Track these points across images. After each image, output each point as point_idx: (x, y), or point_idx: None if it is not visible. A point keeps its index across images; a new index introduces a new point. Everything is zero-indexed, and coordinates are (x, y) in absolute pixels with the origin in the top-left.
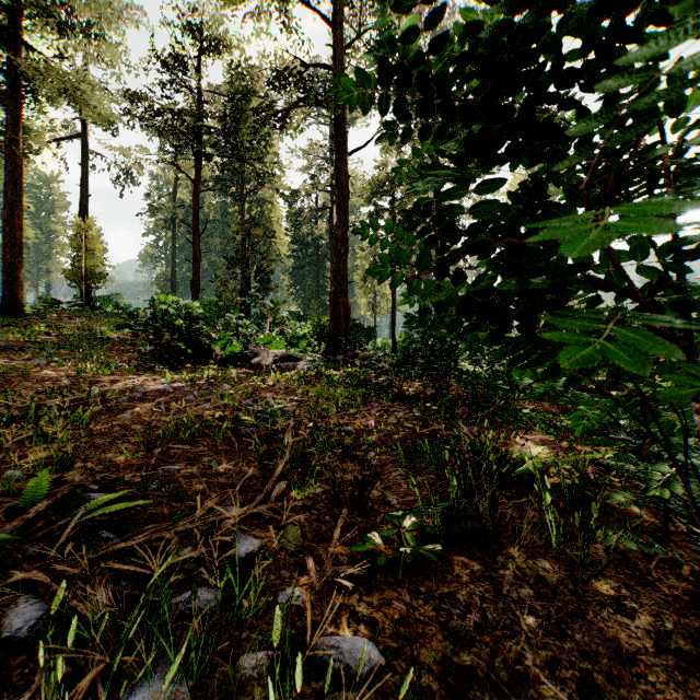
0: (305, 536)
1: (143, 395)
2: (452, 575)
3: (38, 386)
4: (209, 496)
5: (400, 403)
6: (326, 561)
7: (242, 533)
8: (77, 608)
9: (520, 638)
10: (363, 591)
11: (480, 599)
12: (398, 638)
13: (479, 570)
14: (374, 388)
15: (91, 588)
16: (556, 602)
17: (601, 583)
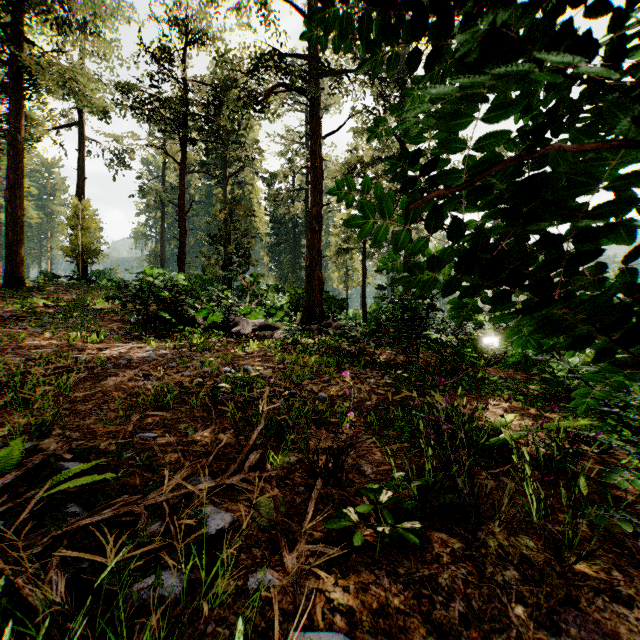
0: (278, 510)
1: (128, 362)
2: (431, 555)
3: (30, 353)
4: (183, 465)
5: (372, 369)
6: (299, 539)
7: (214, 505)
8: (28, 598)
9: (510, 631)
10: (339, 573)
11: (463, 583)
12: (377, 631)
13: (460, 548)
14: (347, 356)
15: (46, 574)
16: (544, 586)
17: (588, 563)
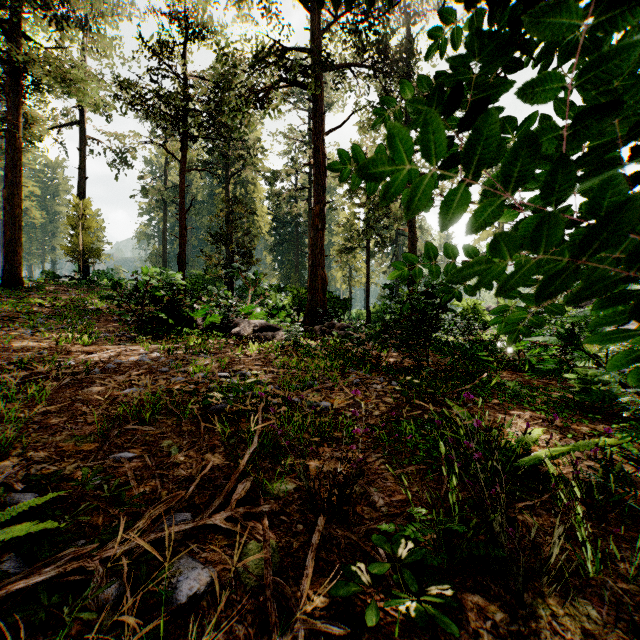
0: (269, 565)
1: (118, 366)
2: (467, 631)
3: (14, 357)
4: (159, 495)
5: (378, 374)
6: (295, 610)
7: (190, 555)
8: None
9: None
10: None
11: None
12: None
13: (503, 620)
14: (351, 359)
15: None
16: None
17: None
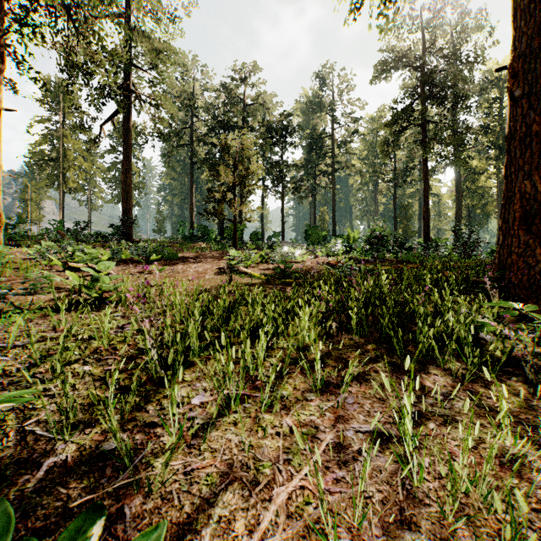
0: None
1: None
2: None
3: None
4: None
5: None
6: None
7: None
8: None
9: None
10: None
11: None
12: None
13: None
14: None
15: None
16: None
17: None
